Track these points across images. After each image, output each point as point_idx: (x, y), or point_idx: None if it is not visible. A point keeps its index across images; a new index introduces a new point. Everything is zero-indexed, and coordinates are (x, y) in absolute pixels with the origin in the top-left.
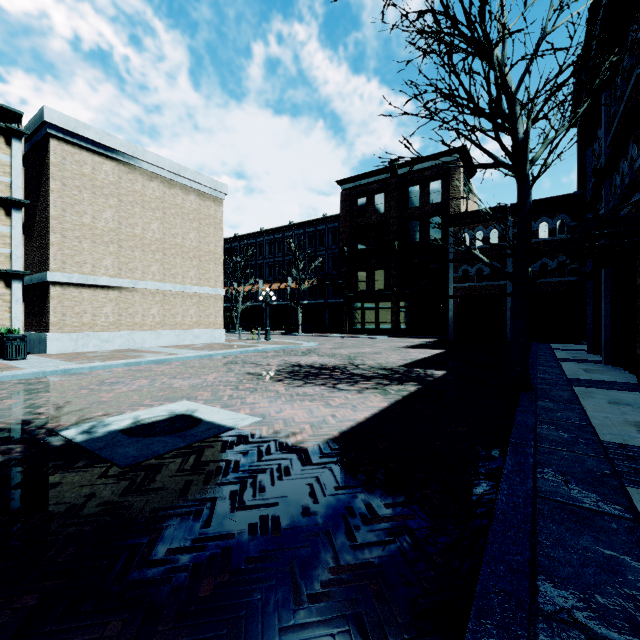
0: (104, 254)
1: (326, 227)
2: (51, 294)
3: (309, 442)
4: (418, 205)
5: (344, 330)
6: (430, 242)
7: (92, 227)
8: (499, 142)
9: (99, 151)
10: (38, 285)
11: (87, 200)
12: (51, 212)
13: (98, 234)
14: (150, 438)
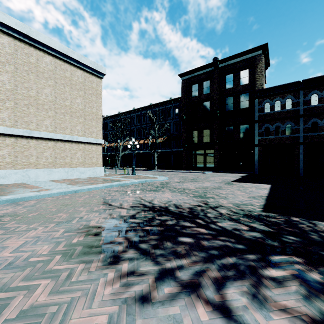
0: (1, 108)
1: (172, 105)
2: None
3: None
4: (232, 86)
5: (183, 167)
6: (241, 110)
7: None
8: None
9: None
10: None
11: None
12: None
13: None
14: None
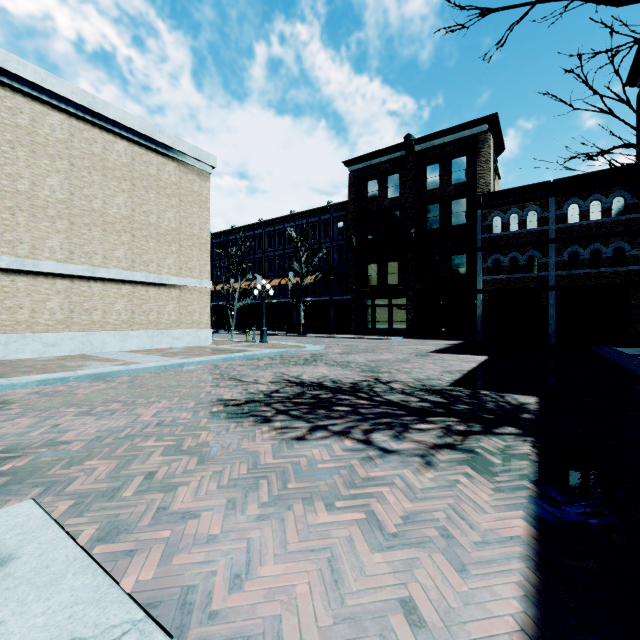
0: (48, 232)
1: (331, 216)
2: None
3: None
4: (438, 186)
5: (352, 330)
6: (453, 228)
7: (31, 196)
8: None
9: (41, 97)
10: None
11: (23, 160)
12: None
13: (40, 205)
14: None
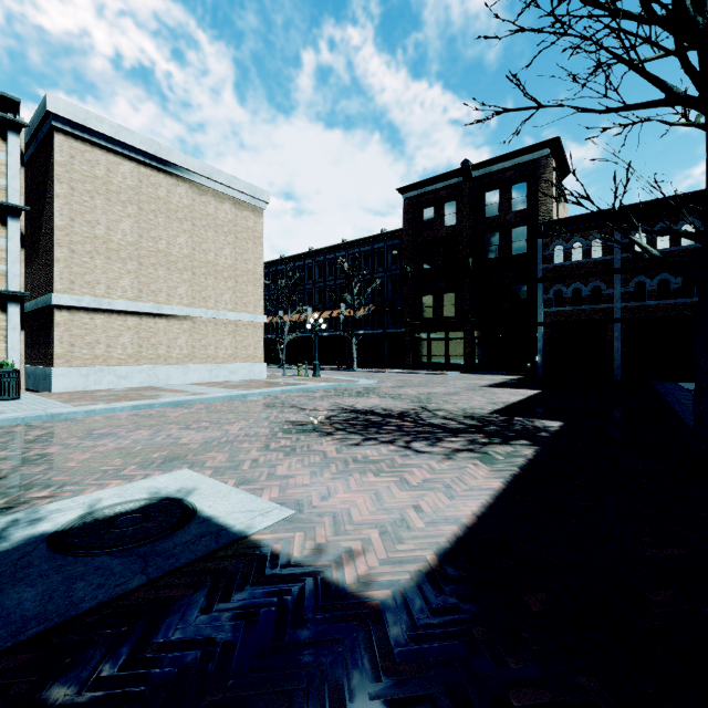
0: (121, 273)
1: (385, 245)
2: (56, 320)
3: (382, 582)
4: (497, 213)
5: (407, 365)
6: (513, 258)
7: (106, 240)
8: (681, 58)
9: (115, 149)
10: (44, 310)
11: (100, 208)
12: (56, 221)
13: (114, 249)
14: (87, 559)
